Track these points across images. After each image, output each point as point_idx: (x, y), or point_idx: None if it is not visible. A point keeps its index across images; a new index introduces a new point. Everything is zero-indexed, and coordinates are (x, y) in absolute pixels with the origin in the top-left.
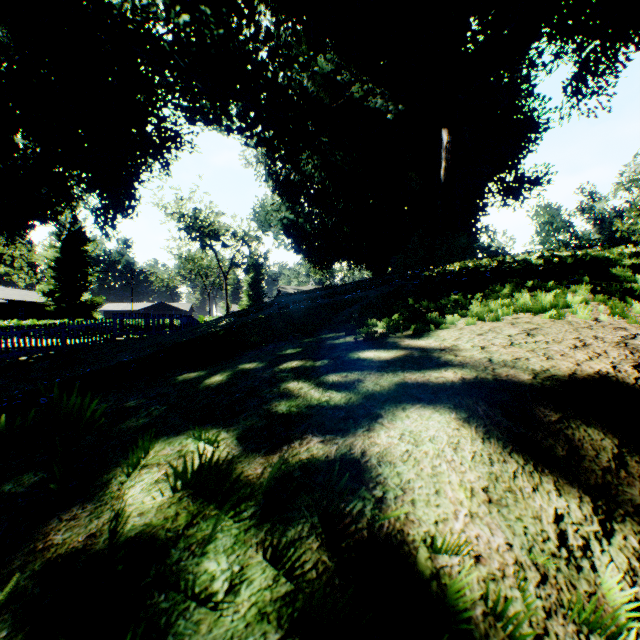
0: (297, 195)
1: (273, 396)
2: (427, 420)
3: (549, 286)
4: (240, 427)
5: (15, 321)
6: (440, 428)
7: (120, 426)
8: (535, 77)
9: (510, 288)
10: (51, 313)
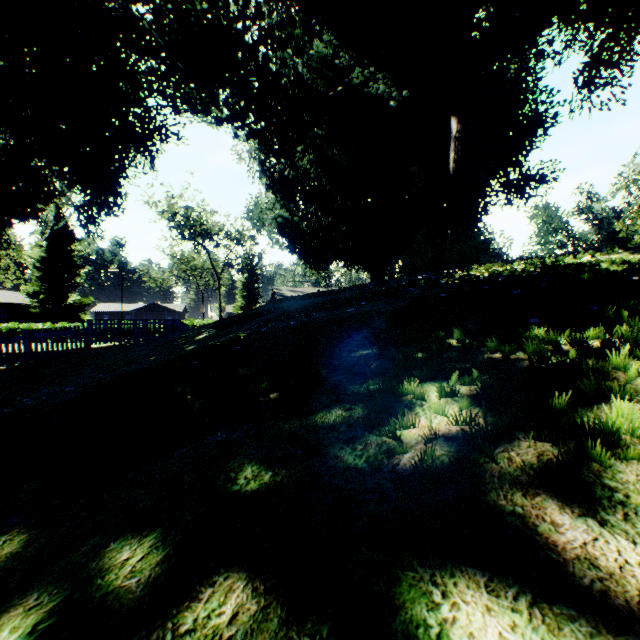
0: (292, 192)
1: None
2: None
3: None
4: None
5: None
6: None
7: None
8: (542, 69)
9: None
10: (36, 315)
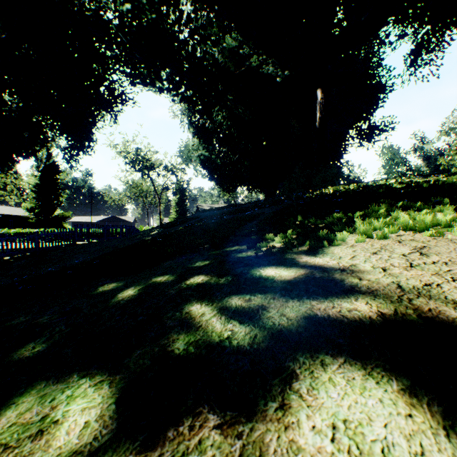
0: (211, 138)
1: (173, 324)
2: (362, 395)
3: (418, 206)
4: (126, 377)
5: (5, 230)
6: (390, 420)
7: (12, 356)
8: (383, 53)
9: (385, 208)
10: (33, 224)
